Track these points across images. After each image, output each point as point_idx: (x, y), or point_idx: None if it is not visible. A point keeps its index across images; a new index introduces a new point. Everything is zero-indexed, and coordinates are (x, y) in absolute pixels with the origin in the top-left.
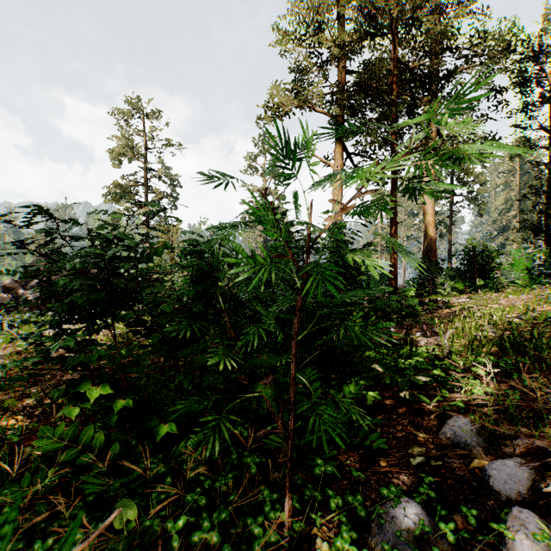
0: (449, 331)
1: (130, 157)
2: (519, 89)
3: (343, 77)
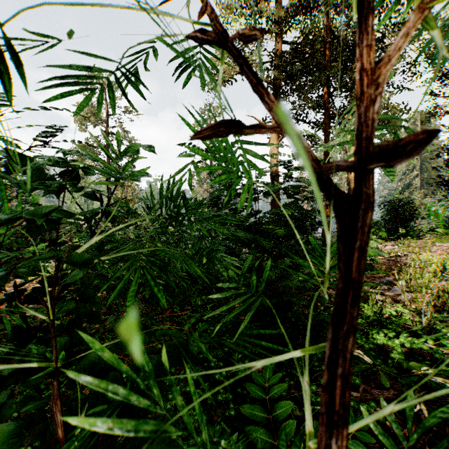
0: (400, 283)
1: (94, 122)
2: (430, 63)
3: (280, 48)
